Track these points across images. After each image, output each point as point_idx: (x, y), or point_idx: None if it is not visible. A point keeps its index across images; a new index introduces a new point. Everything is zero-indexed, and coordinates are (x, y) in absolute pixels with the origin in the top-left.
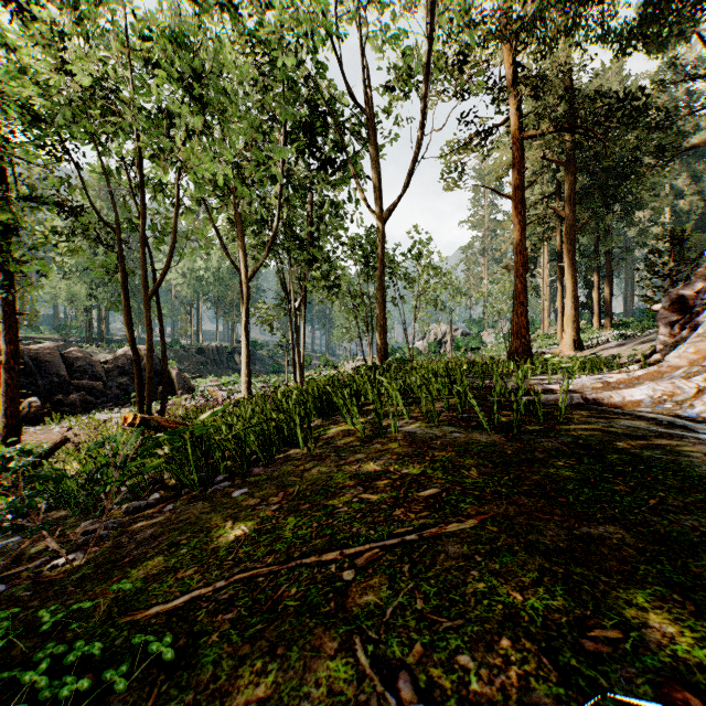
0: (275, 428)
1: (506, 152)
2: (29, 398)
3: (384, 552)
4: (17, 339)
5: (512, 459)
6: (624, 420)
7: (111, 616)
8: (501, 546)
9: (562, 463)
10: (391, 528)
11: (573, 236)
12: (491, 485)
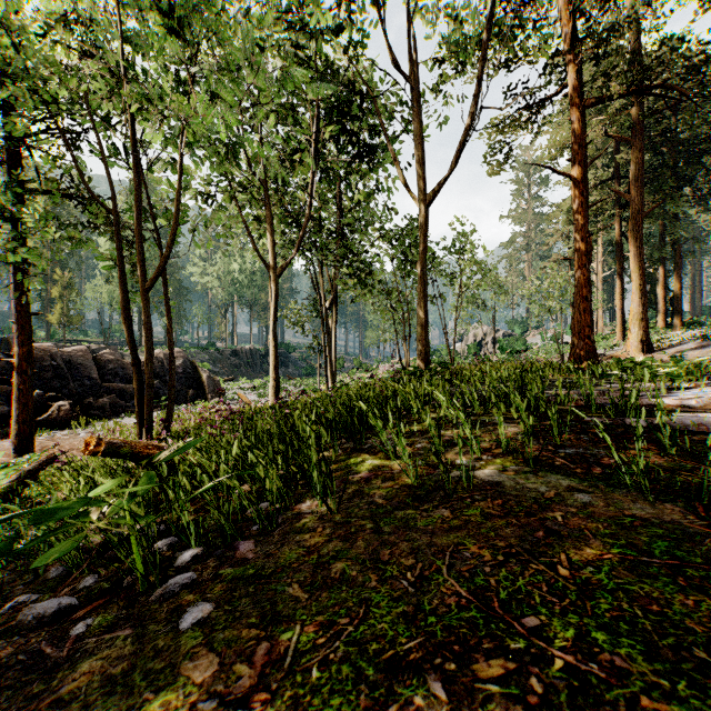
0: (283, 465)
1: (562, 130)
2: (58, 401)
3: None
4: (29, 340)
5: None
6: None
7: None
8: None
9: None
10: None
11: (640, 222)
12: None
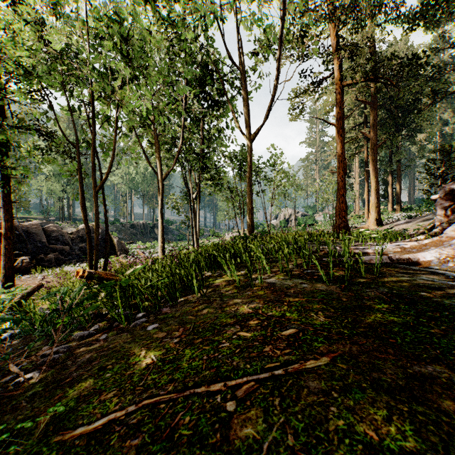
0: (178, 279)
1: (332, 96)
2: (21, 257)
3: (258, 385)
4: (12, 218)
5: (347, 305)
6: (422, 275)
7: (47, 433)
8: (351, 383)
9: (385, 309)
10: (262, 363)
11: (375, 151)
12: (335, 327)
